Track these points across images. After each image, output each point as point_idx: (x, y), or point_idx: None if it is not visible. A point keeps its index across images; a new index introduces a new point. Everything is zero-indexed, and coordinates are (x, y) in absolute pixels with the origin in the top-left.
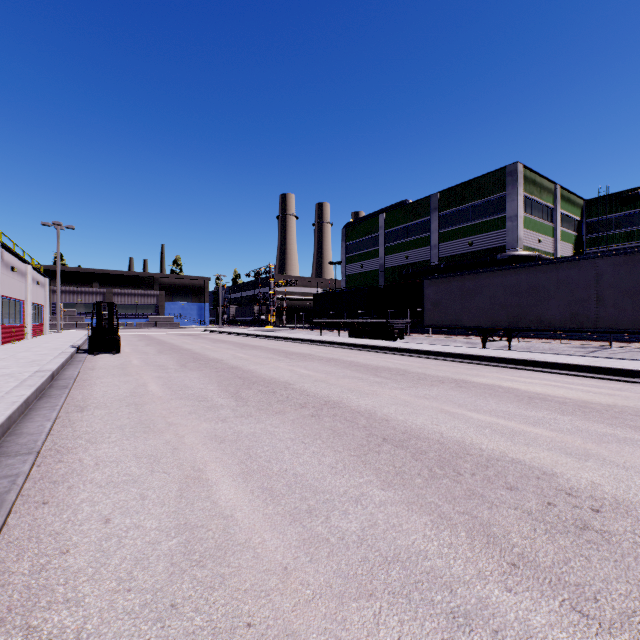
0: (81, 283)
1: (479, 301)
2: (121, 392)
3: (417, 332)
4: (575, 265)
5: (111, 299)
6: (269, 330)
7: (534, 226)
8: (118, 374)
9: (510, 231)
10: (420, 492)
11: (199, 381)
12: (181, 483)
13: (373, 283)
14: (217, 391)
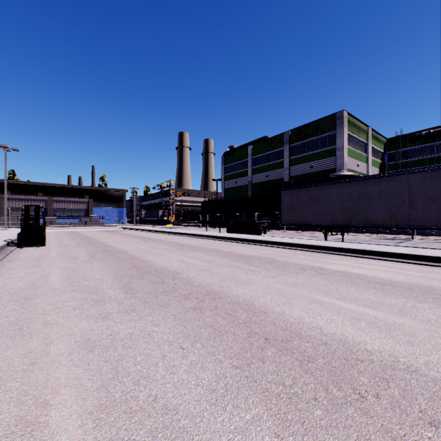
0: (28, 193)
1: (322, 206)
2: (20, 284)
3: (275, 228)
4: (393, 179)
5: (51, 205)
6: (169, 227)
7: (354, 155)
8: (30, 265)
9: (339, 158)
10: (326, 439)
11: (99, 271)
12: (3, 437)
13: (243, 194)
14: (111, 282)
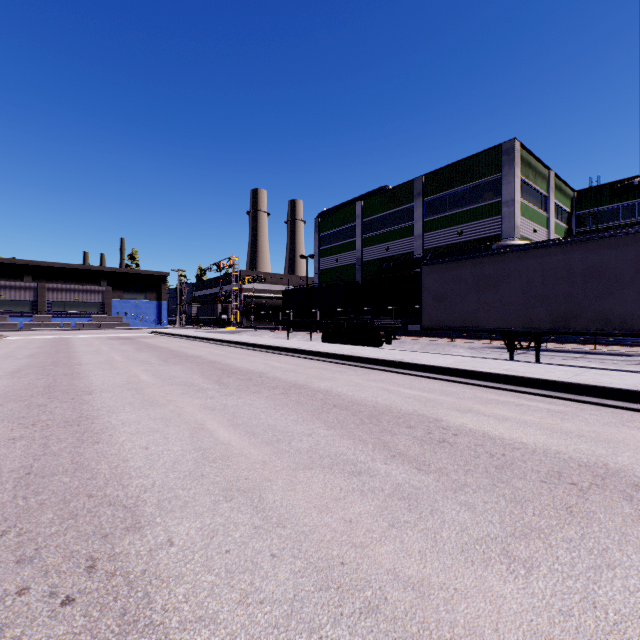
0: (9, 276)
1: (505, 293)
2: None
3: (404, 334)
4: None
5: (44, 295)
6: (230, 331)
7: (530, 214)
8: None
9: (506, 218)
10: None
11: None
12: None
13: (349, 279)
14: None
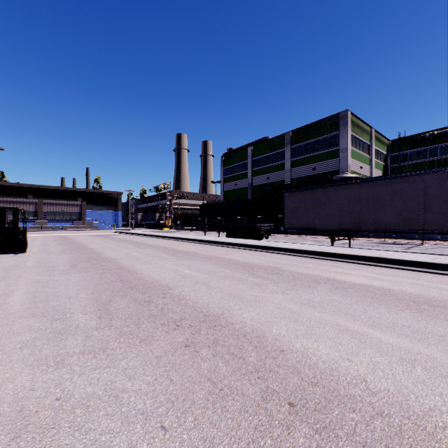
0: (17, 195)
1: (328, 209)
2: None
3: (277, 233)
4: (406, 180)
5: (42, 207)
6: (166, 231)
7: (358, 157)
8: None
9: (342, 159)
10: None
11: (75, 286)
12: None
13: (243, 197)
14: (86, 301)
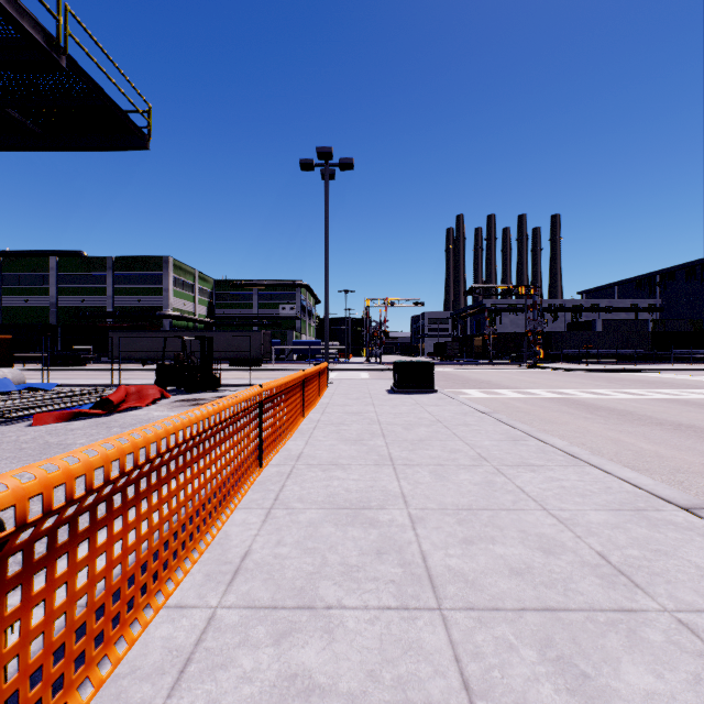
0: None
1: (141, 346)
2: None
3: (99, 363)
4: (179, 334)
5: None
6: None
7: (181, 295)
8: None
9: (166, 298)
10: None
11: None
12: None
13: (43, 319)
14: None
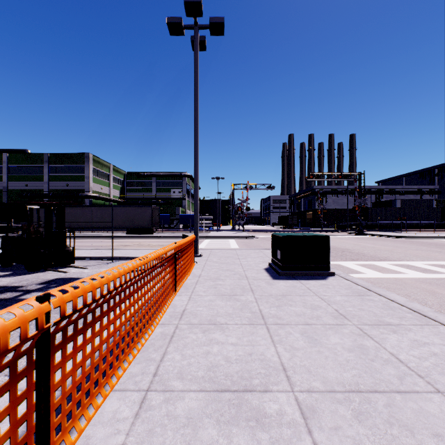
0: None
1: None
2: None
3: None
4: (87, 208)
5: None
6: None
7: (99, 182)
8: None
9: (87, 183)
10: None
11: None
12: None
13: None
14: None
